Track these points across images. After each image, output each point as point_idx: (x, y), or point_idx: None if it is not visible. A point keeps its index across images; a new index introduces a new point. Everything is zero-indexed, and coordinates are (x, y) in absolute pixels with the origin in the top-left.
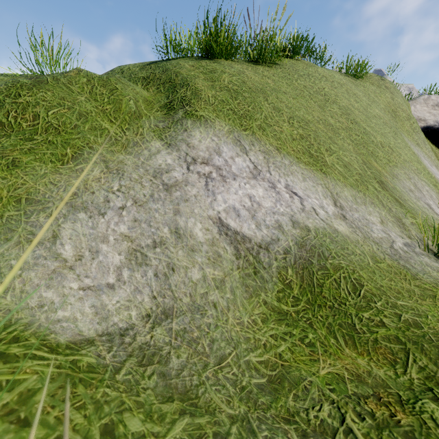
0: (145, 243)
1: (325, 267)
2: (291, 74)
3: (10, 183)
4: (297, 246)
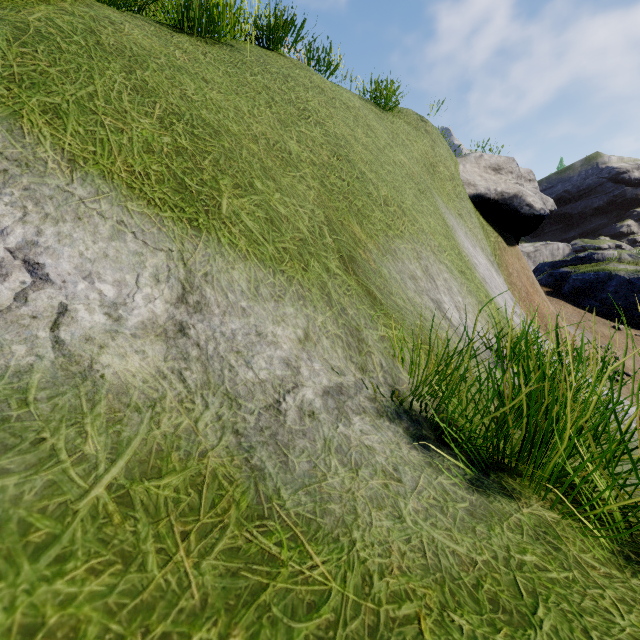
0: None
1: None
2: (250, 65)
3: None
4: None
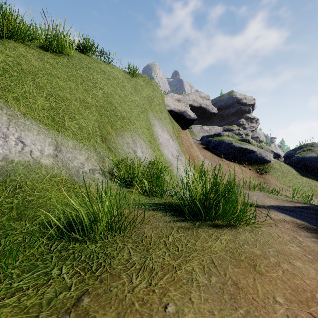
0: None
1: (6, 181)
2: (75, 65)
3: None
4: None
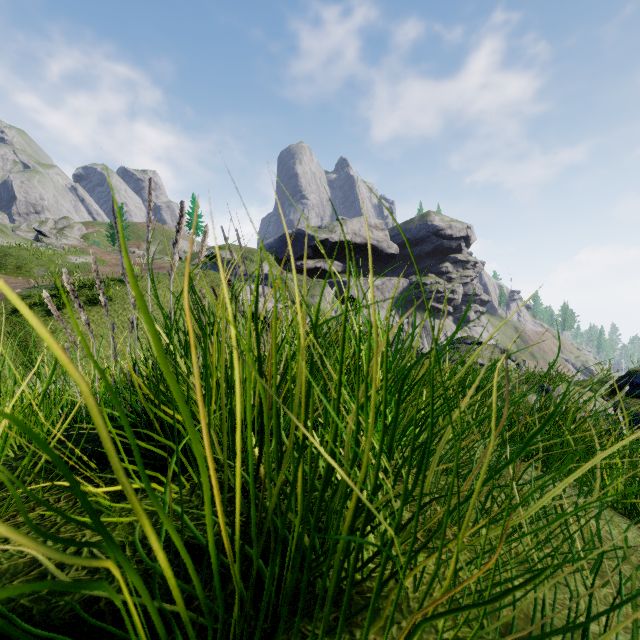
0: None
1: None
2: (118, 310)
3: None
4: None
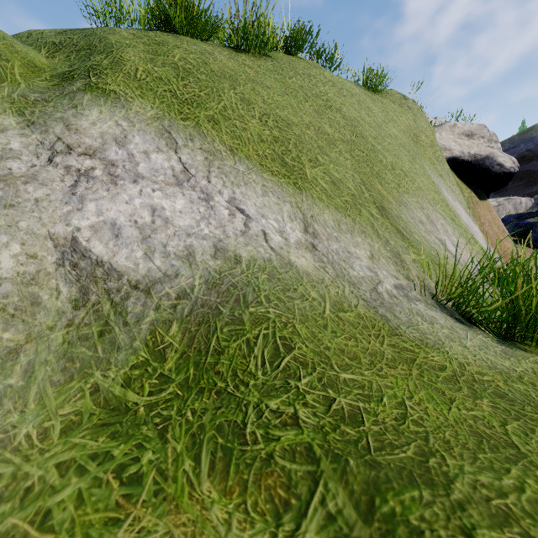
0: None
1: (240, 320)
2: (286, 70)
3: None
4: (206, 286)
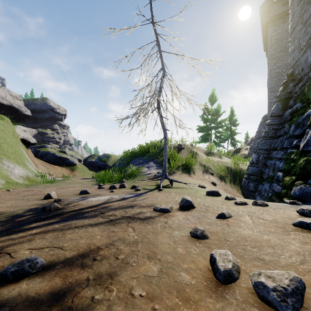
0: (16, 178)
1: (29, 178)
2: None
3: (1, 174)
4: (26, 177)
